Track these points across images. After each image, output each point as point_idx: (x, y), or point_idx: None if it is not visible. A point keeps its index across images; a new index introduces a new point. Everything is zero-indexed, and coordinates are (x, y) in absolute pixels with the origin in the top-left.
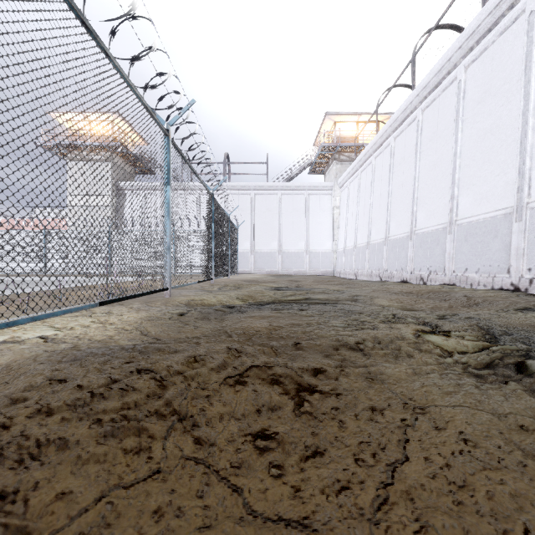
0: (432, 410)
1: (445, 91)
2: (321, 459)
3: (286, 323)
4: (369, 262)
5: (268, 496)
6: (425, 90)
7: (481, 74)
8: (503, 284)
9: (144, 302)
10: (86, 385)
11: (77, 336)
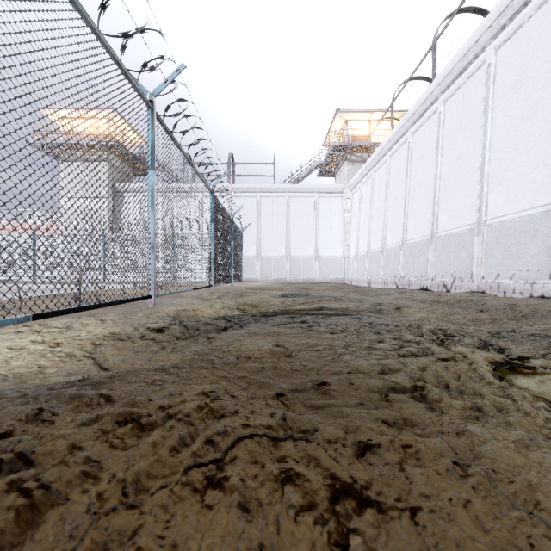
0: None
1: (471, 78)
2: None
3: (299, 345)
4: (384, 268)
5: None
6: (447, 78)
7: (515, 55)
8: (545, 291)
9: (122, 312)
10: None
11: None
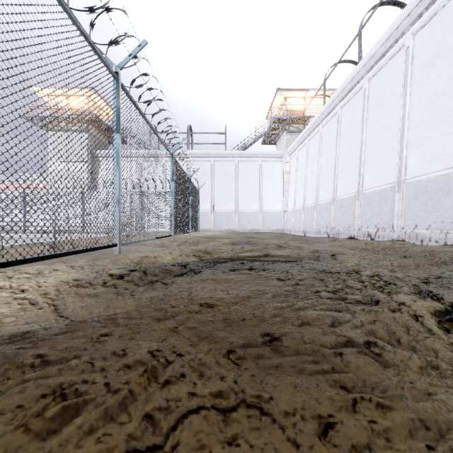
0: None
1: (392, 59)
2: None
3: (249, 292)
4: (317, 220)
5: None
6: (372, 60)
7: (431, 39)
8: None
9: (91, 259)
10: None
11: None
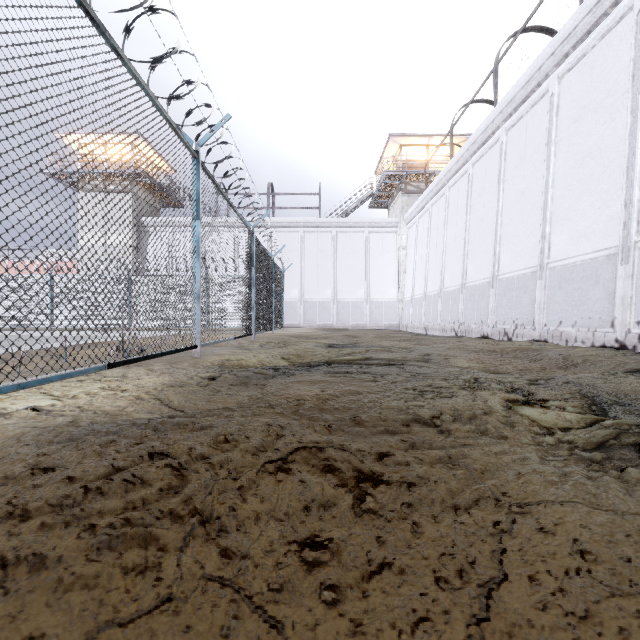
0: (534, 507)
1: (534, 107)
2: (390, 577)
3: (342, 390)
4: (442, 313)
5: (319, 635)
6: (509, 106)
7: (579, 86)
8: (606, 340)
9: (167, 362)
10: (79, 476)
11: (79, 407)
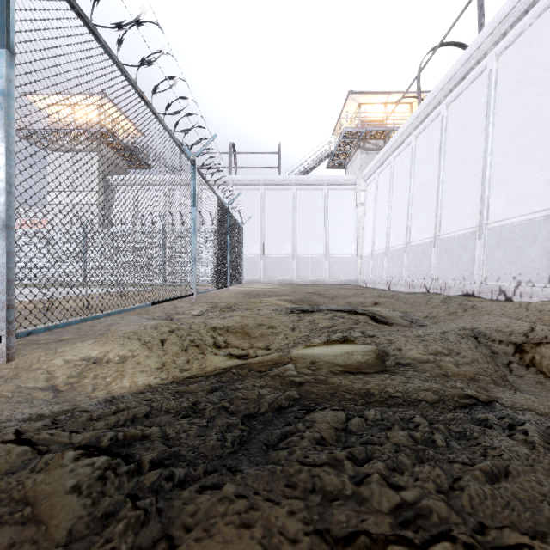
0: None
1: (542, 15)
2: None
3: None
4: (409, 268)
5: None
6: (504, 22)
7: None
8: None
9: None
10: None
11: None
